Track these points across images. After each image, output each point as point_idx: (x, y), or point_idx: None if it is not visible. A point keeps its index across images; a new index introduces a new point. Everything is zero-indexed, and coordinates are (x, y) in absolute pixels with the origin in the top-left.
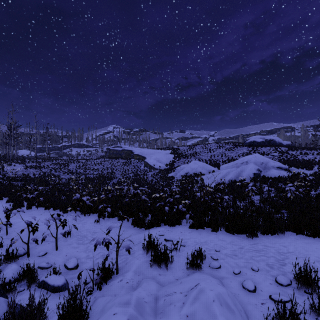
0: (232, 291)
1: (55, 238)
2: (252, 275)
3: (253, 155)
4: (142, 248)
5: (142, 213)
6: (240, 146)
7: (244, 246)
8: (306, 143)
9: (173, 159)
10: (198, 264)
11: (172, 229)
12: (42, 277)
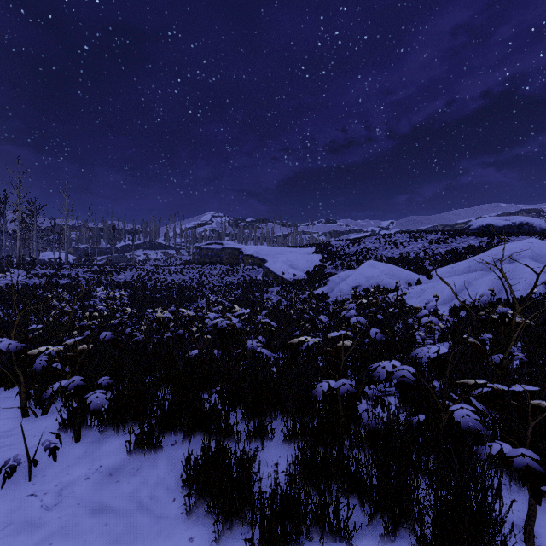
0: None
1: None
2: None
3: (525, 242)
4: None
5: (243, 417)
6: (460, 236)
7: None
8: None
9: (320, 262)
10: None
11: None
12: None
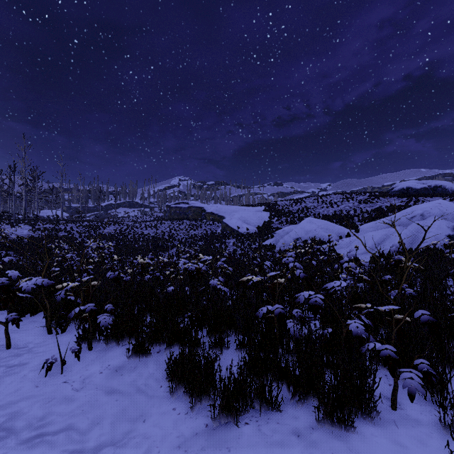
0: None
1: None
2: None
3: (434, 203)
4: None
5: (207, 334)
6: (384, 197)
7: None
8: None
9: (268, 219)
10: None
11: None
12: None
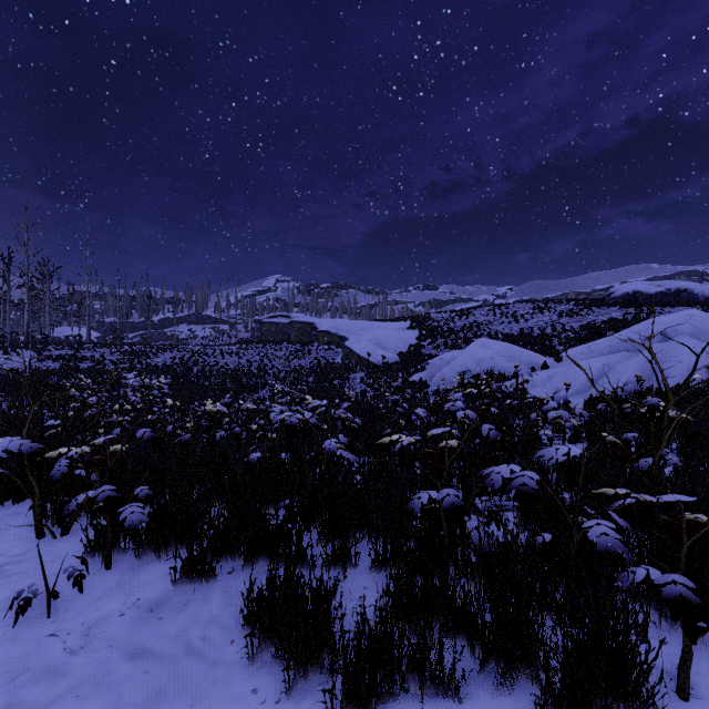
0: None
1: None
2: None
3: (683, 314)
4: None
5: (319, 538)
6: (599, 307)
7: None
8: None
9: (417, 341)
10: None
11: None
12: None
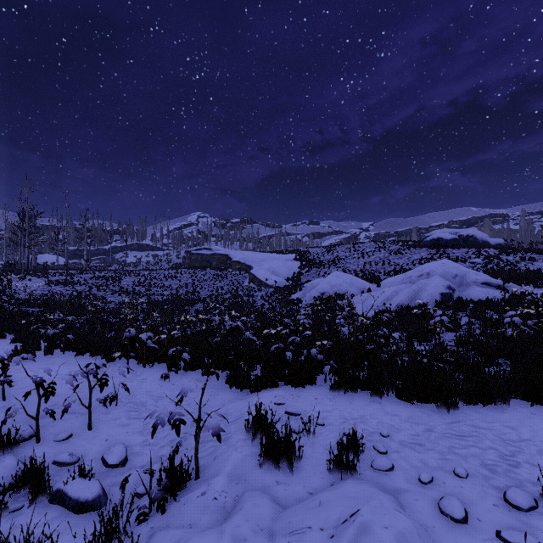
0: (421, 520)
1: (88, 408)
2: (456, 485)
3: (440, 262)
4: (244, 429)
5: (245, 362)
6: (415, 247)
7: (434, 426)
8: (531, 242)
9: (298, 269)
10: (351, 463)
11: (300, 392)
12: (58, 482)
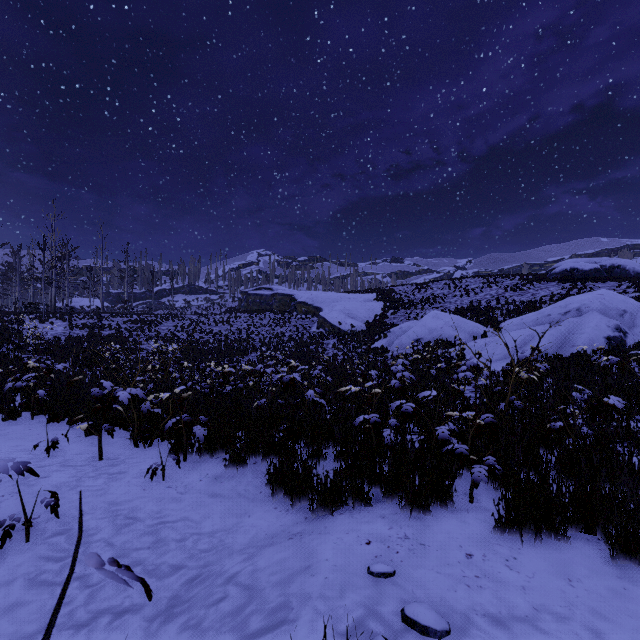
0: None
1: None
2: None
3: (595, 294)
4: None
5: (304, 446)
6: (540, 281)
7: None
8: None
9: (381, 311)
10: None
11: (422, 530)
12: None
